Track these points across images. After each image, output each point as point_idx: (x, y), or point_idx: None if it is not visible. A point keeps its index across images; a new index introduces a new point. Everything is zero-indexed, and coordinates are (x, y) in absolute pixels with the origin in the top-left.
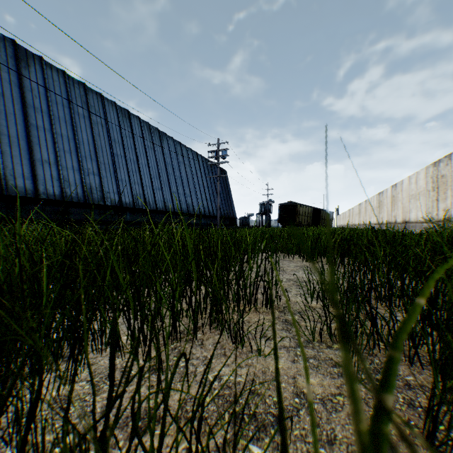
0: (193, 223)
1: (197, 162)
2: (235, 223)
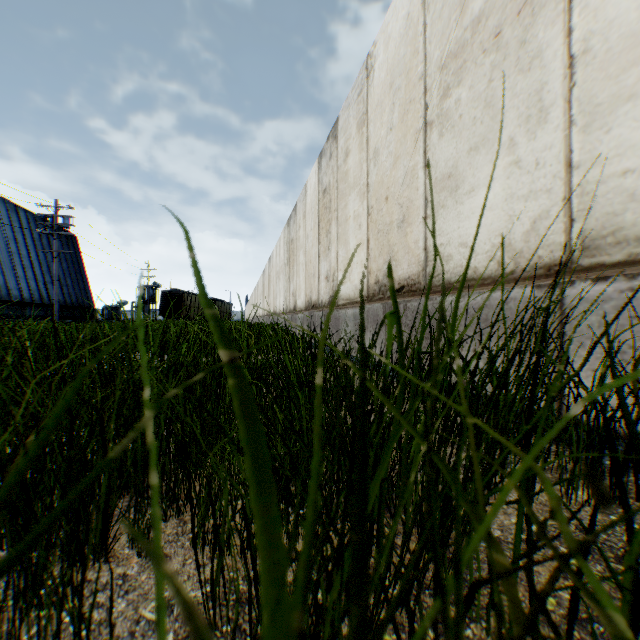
0: (10, 315)
1: (17, 219)
2: (93, 315)
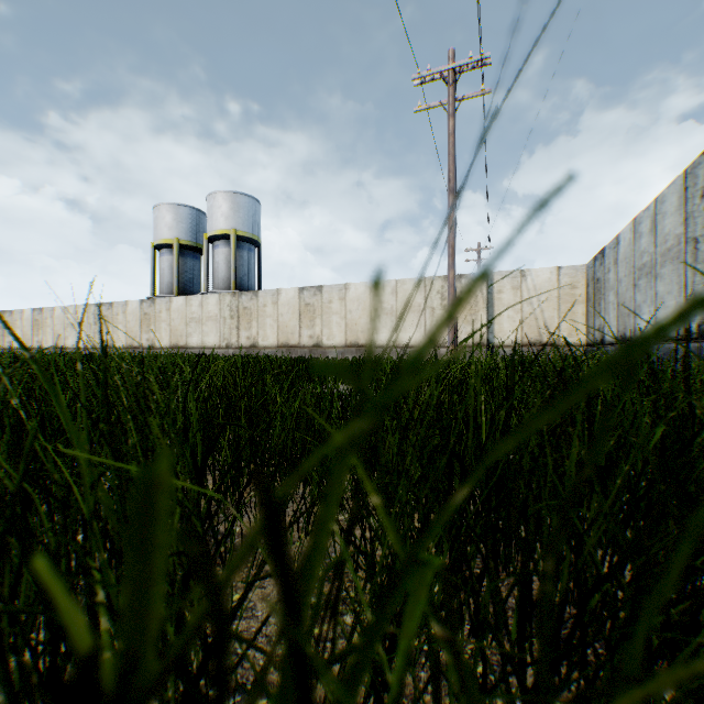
0: None
1: None
2: None
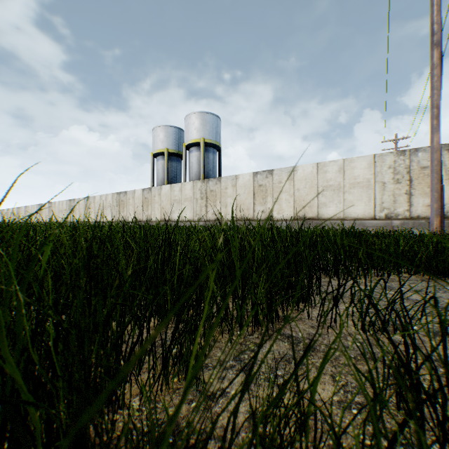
0: None
1: None
2: None
